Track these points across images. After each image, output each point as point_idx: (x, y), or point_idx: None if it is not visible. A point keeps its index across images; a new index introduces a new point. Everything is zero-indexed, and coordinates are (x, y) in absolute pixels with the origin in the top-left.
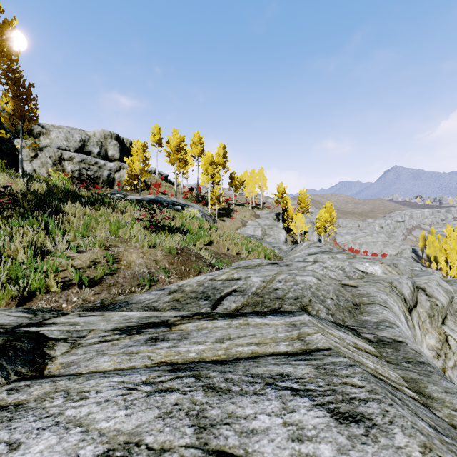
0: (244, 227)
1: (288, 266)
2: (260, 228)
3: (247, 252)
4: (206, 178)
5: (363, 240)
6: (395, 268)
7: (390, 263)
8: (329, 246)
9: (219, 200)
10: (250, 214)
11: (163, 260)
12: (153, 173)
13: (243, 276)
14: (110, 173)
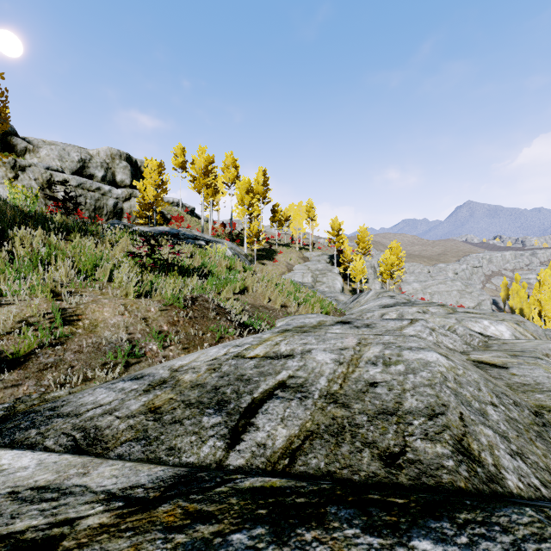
0: (290, 272)
1: (370, 328)
2: (310, 274)
3: (296, 304)
4: (241, 210)
5: (435, 290)
6: (527, 329)
7: (514, 320)
8: (404, 296)
9: (258, 239)
10: (298, 256)
11: (159, 317)
12: (175, 205)
13: (296, 349)
14: (117, 202)
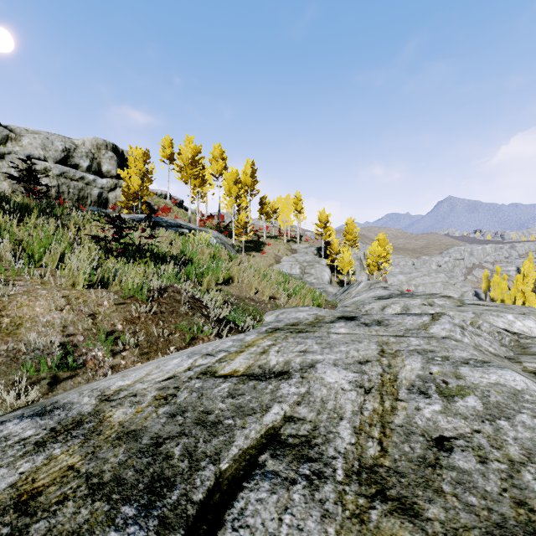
0: (278, 264)
1: (383, 325)
2: (298, 266)
3: (286, 295)
4: (229, 201)
5: (420, 281)
6: None
7: (535, 314)
8: (397, 287)
9: (247, 231)
10: (286, 248)
11: (112, 313)
12: (164, 197)
13: (293, 362)
14: (101, 192)
